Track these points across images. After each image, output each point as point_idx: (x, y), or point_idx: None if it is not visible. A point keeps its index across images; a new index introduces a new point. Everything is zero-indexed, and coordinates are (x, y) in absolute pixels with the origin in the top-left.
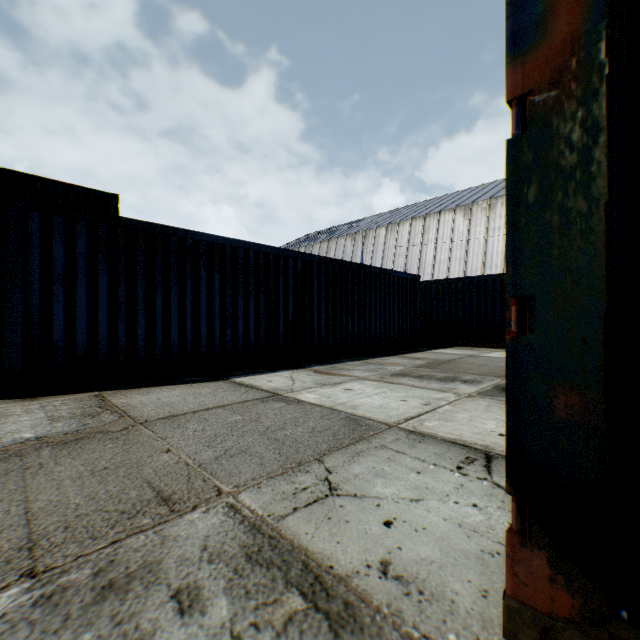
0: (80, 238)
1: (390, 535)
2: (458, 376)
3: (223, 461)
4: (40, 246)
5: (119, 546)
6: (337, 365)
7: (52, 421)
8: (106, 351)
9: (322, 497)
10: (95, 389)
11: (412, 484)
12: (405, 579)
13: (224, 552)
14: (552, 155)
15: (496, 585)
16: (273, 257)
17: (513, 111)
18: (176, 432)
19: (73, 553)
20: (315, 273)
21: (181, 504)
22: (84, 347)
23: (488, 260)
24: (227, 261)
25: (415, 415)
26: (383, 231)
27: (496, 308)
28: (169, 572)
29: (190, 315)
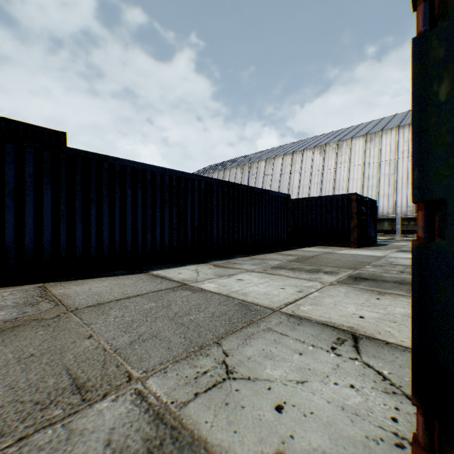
0: (28, 162)
1: (282, 421)
2: (321, 268)
3: (136, 346)
4: None
5: (24, 444)
6: (231, 260)
7: None
8: (50, 251)
9: (220, 381)
10: (40, 281)
11: (296, 365)
12: None
13: (127, 448)
14: None
15: None
16: (183, 179)
17: (419, 8)
18: (100, 318)
19: None
20: (214, 192)
21: (93, 392)
22: (32, 248)
23: (337, 184)
24: (147, 182)
25: (292, 301)
26: (263, 163)
27: (344, 218)
28: None
29: (118, 223)
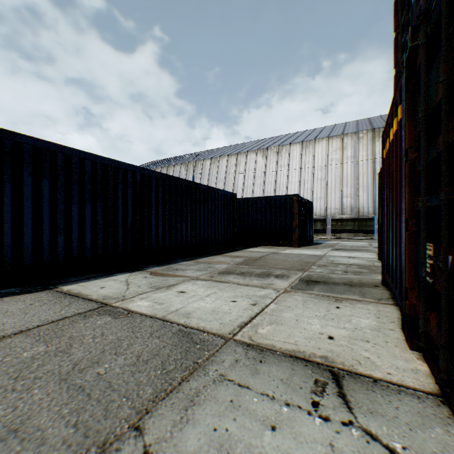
0: None
1: None
2: (271, 271)
3: None
4: None
5: None
6: (172, 265)
7: None
8: None
9: None
10: None
11: None
12: None
13: None
14: None
15: None
16: (112, 169)
17: None
18: None
19: None
20: (153, 186)
21: None
22: None
23: (278, 187)
24: (59, 168)
25: (247, 319)
26: (208, 162)
27: (287, 218)
28: None
29: (10, 221)
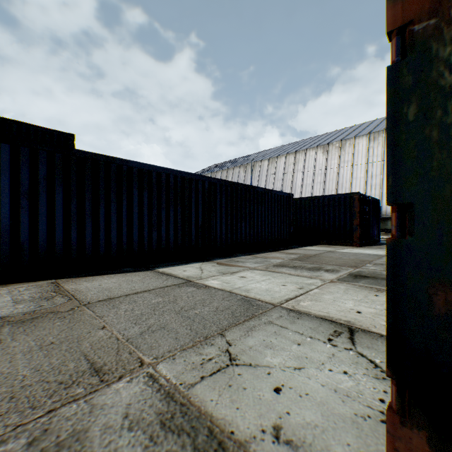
0: (41, 164)
1: (280, 401)
2: (322, 266)
3: (146, 336)
4: (10, 170)
5: (54, 415)
6: (234, 258)
7: (15, 303)
8: (61, 249)
9: (224, 367)
10: (53, 277)
11: (294, 354)
12: (294, 443)
13: (142, 419)
14: (431, 77)
15: (371, 448)
16: (187, 180)
17: (393, 41)
18: (111, 312)
19: (13, 423)
20: (218, 192)
21: (110, 374)
22: (44, 246)
23: (340, 183)
24: (153, 182)
25: (293, 297)
26: (266, 163)
27: (347, 217)
28: (94, 440)
29: (125, 222)
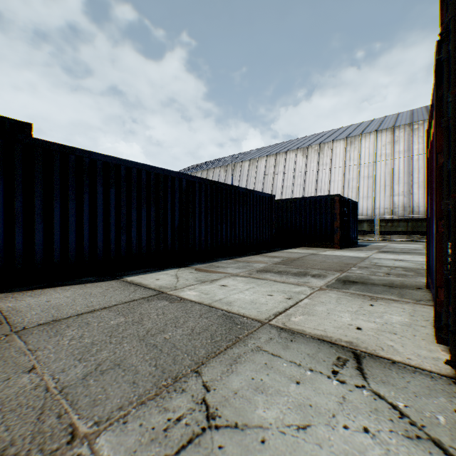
0: None
1: None
2: (308, 271)
3: (91, 381)
4: None
5: None
6: (214, 263)
7: None
8: (2, 256)
9: (198, 432)
10: None
11: (294, 401)
12: None
13: None
14: None
15: None
16: (162, 177)
17: None
18: (51, 341)
19: None
20: (197, 191)
21: None
22: None
23: (319, 186)
24: (122, 178)
25: (282, 310)
26: (247, 164)
27: (328, 219)
28: None
29: (87, 223)
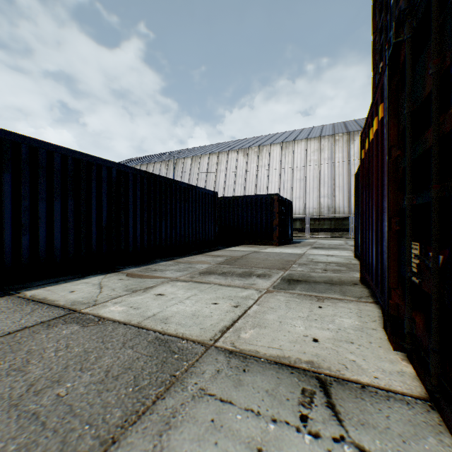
0: None
1: None
2: (252, 271)
3: None
4: None
5: None
6: (151, 266)
7: None
8: None
9: None
10: None
11: None
12: None
13: None
14: None
15: None
16: (84, 163)
17: None
18: None
19: None
20: (130, 183)
21: None
22: None
23: (258, 186)
24: (23, 161)
25: (229, 323)
26: (189, 161)
27: (268, 217)
28: None
29: None
